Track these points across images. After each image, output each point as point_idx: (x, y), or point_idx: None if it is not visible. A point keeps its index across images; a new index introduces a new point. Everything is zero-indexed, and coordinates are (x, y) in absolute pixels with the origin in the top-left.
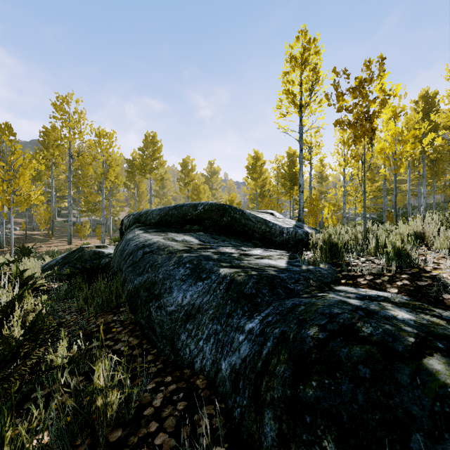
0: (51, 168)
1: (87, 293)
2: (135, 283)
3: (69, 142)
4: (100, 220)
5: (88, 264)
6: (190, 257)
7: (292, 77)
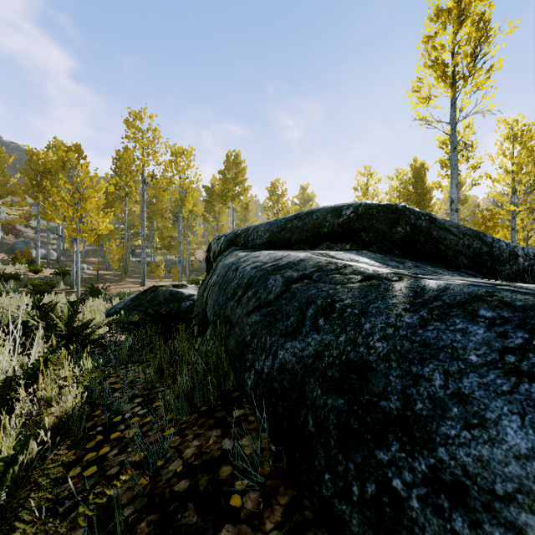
0: (124, 199)
1: (161, 360)
2: (281, 358)
3: (143, 165)
4: (175, 260)
5: (163, 308)
6: (469, 287)
7: (441, 40)
